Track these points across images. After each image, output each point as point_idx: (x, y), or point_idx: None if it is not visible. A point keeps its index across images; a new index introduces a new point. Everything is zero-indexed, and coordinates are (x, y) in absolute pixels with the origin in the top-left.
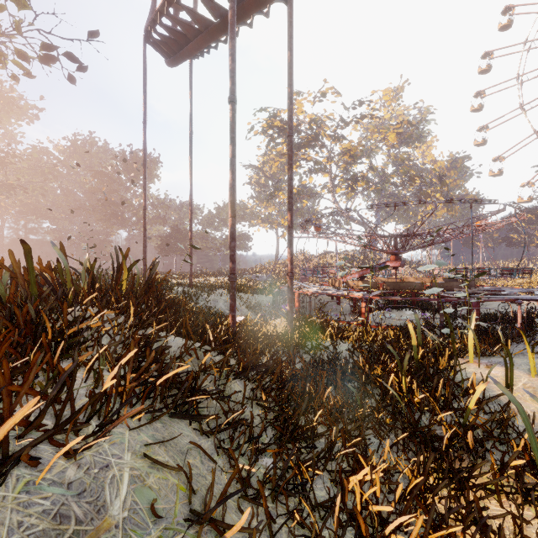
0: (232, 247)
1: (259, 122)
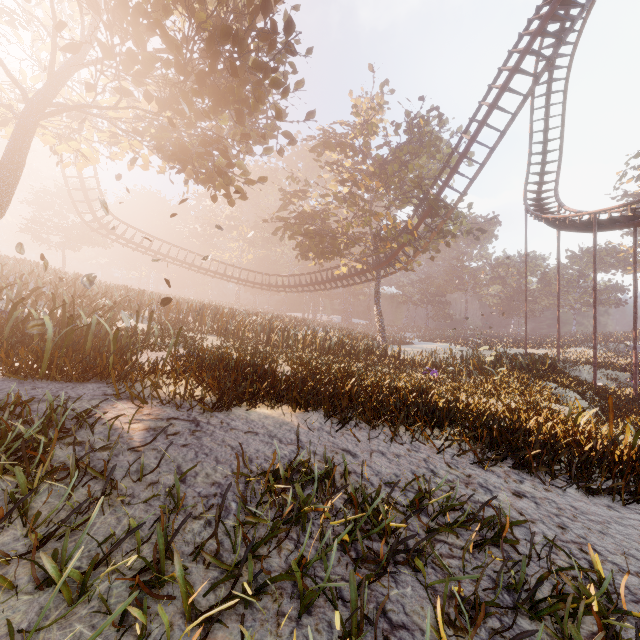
0: (594, 352)
1: (634, 168)
